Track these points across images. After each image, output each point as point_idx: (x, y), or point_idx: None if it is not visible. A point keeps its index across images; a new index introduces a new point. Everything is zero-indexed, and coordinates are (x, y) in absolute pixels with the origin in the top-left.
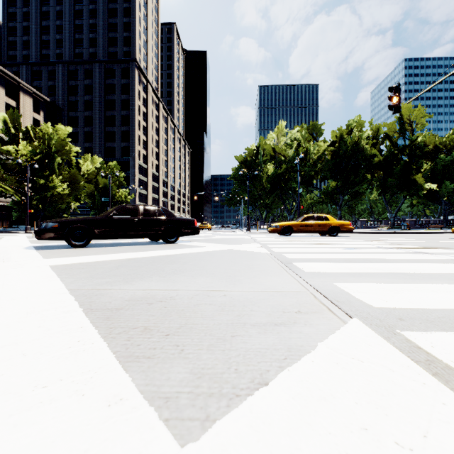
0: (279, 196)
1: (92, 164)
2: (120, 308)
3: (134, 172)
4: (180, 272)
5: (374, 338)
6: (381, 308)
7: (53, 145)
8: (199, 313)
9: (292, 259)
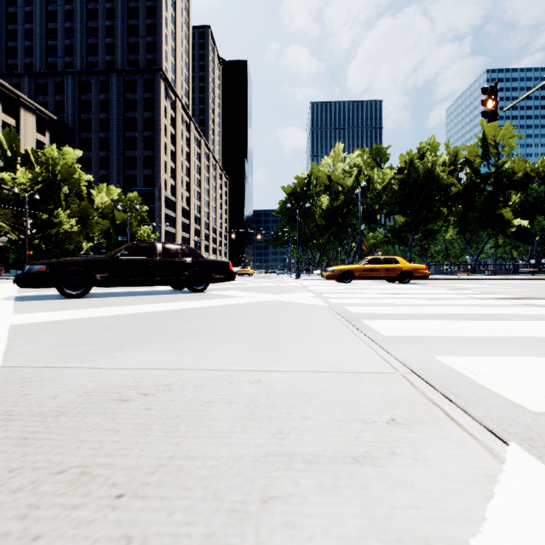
0: (335, 235)
1: (108, 196)
2: (64, 411)
3: (159, 206)
4: (197, 335)
5: None
6: (544, 412)
7: (59, 171)
8: (206, 426)
9: (360, 315)
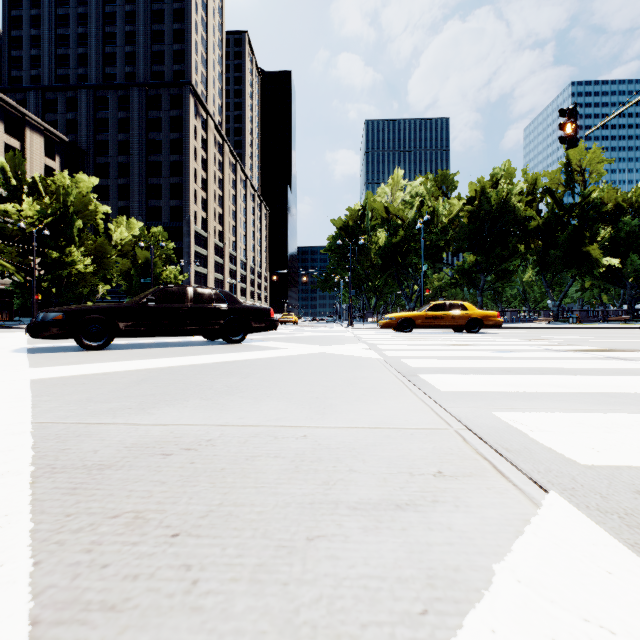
0: (394, 276)
1: (128, 231)
2: (108, 464)
3: (188, 242)
4: (237, 390)
5: (613, 551)
6: (593, 465)
7: (71, 202)
8: (252, 478)
9: (417, 369)
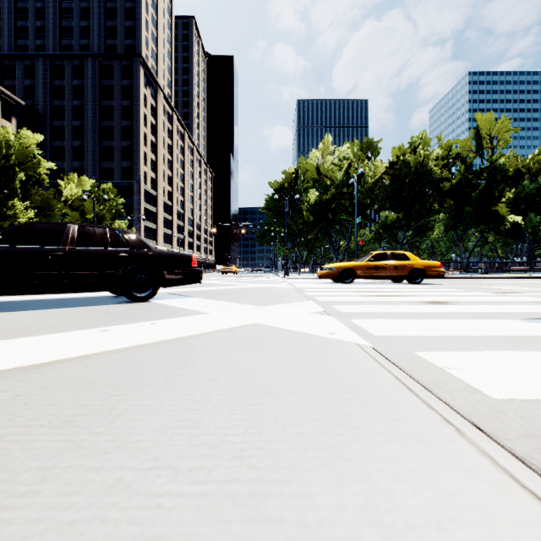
0: (324, 231)
1: (79, 188)
2: None
3: (139, 200)
4: None
5: None
6: None
7: (13, 155)
8: None
9: (540, 422)
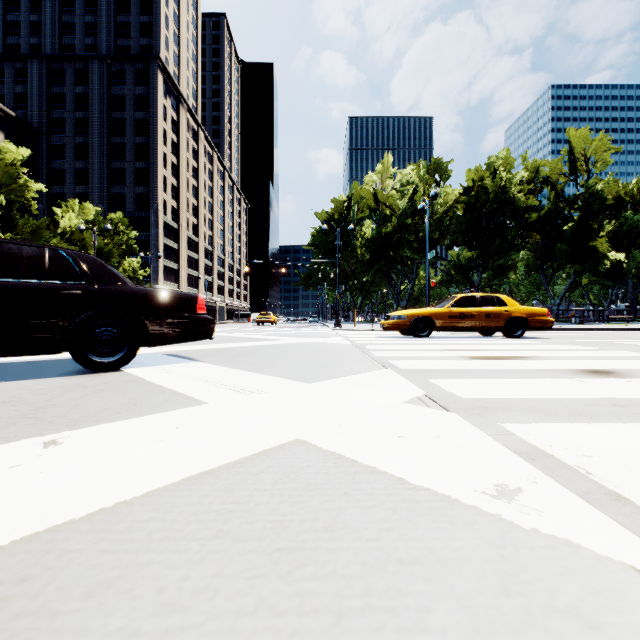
0: (383, 272)
1: (81, 218)
2: None
3: (156, 234)
4: None
5: None
6: None
7: None
8: None
9: None
